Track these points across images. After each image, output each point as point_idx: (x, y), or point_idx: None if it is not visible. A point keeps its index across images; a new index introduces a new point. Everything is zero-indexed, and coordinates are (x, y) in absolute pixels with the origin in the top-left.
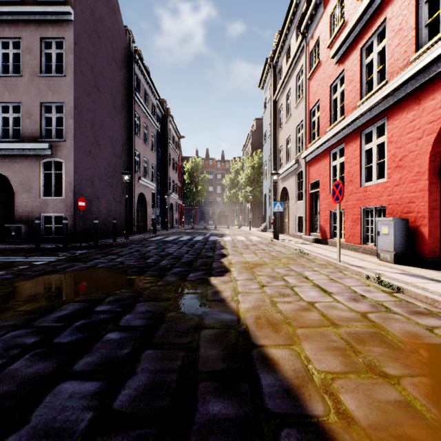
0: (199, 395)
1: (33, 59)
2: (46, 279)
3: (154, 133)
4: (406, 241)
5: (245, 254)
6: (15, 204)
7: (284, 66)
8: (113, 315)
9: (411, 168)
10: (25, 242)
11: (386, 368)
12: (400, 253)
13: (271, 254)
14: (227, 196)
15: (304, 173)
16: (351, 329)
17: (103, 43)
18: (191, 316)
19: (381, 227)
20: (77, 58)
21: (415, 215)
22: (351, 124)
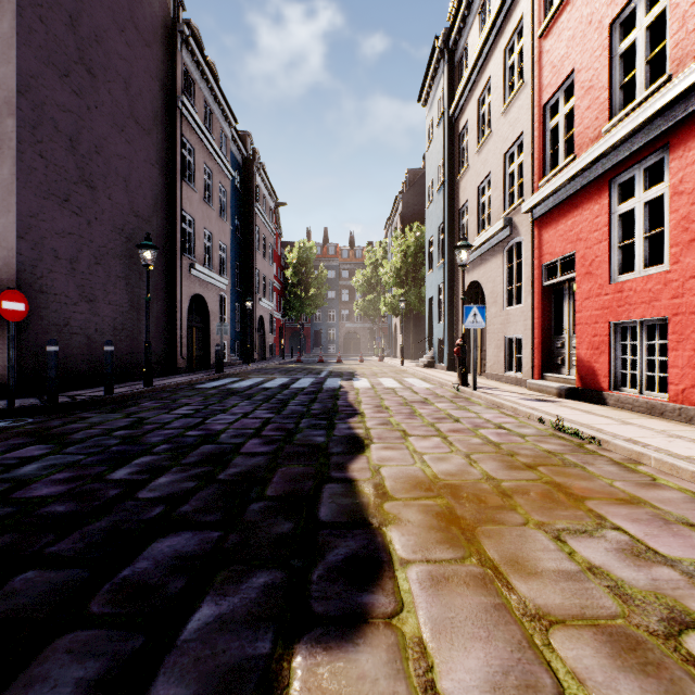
0: None
1: None
2: None
3: (226, 187)
4: None
5: (416, 438)
6: None
7: (474, 42)
8: None
9: None
10: None
11: None
12: None
13: (488, 439)
14: (359, 306)
15: (526, 246)
16: None
17: None
18: None
19: None
20: None
21: None
22: None
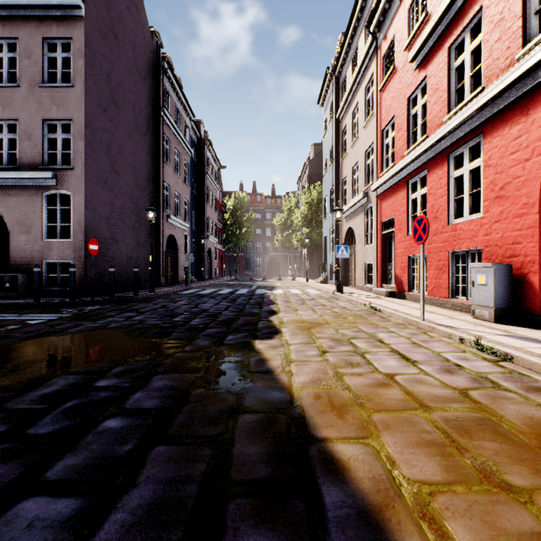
0: (229, 522)
1: (33, 65)
2: (38, 343)
3: (188, 161)
4: (510, 293)
5: (301, 311)
6: (10, 248)
7: (350, 76)
8: (118, 393)
9: (515, 199)
10: (22, 295)
11: (509, 475)
12: (502, 309)
13: (334, 311)
14: (279, 240)
15: (374, 210)
16: (448, 413)
17: (122, 47)
18: (225, 394)
19: (476, 275)
20: (89, 63)
21: (522, 259)
22: (436, 145)
